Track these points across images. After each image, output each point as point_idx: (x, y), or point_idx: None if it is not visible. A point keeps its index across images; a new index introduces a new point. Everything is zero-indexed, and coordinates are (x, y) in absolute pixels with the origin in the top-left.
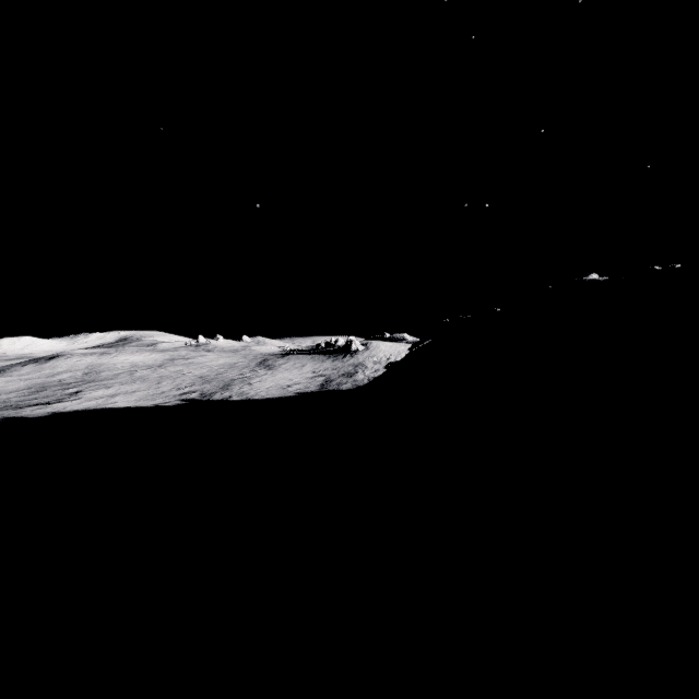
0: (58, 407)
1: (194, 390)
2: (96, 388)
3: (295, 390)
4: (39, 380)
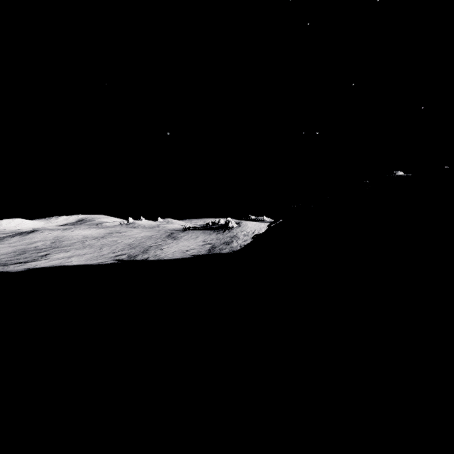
0: (32, 265)
1: (124, 253)
2: (59, 252)
3: (191, 253)
4: (22, 247)
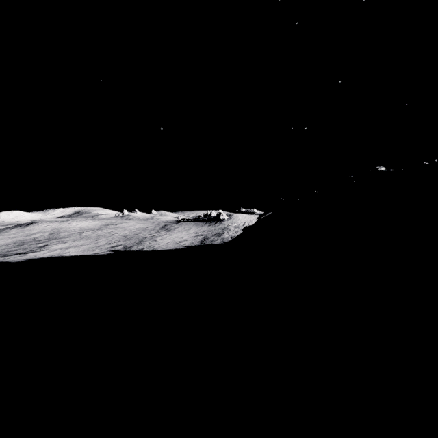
0: (31, 256)
1: (120, 244)
2: (57, 243)
3: (184, 244)
4: (21, 238)
